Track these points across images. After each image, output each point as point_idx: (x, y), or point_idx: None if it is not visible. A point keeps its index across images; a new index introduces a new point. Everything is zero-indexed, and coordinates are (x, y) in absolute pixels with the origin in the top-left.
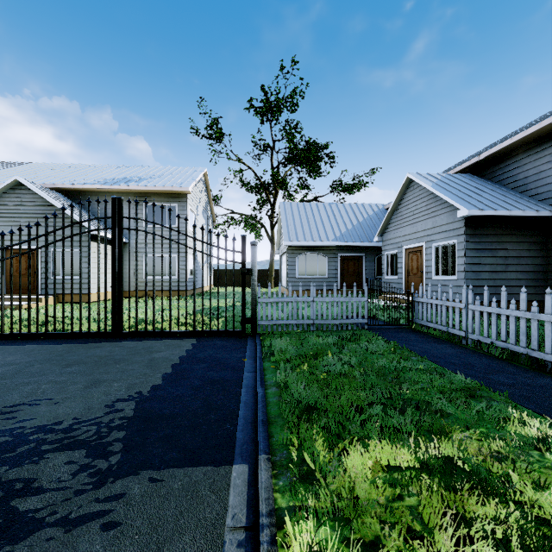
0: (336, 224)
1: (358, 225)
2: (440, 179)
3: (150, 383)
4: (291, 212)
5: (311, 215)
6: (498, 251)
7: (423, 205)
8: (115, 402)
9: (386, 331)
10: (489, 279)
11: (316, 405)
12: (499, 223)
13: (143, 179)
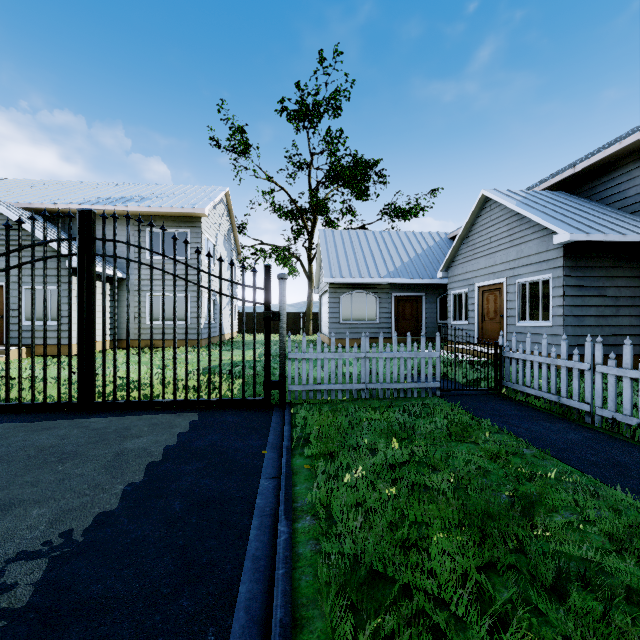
0: (389, 257)
1: (416, 258)
2: (525, 197)
3: (96, 508)
4: (333, 242)
5: (358, 245)
6: (606, 289)
7: (503, 230)
8: (9, 561)
9: (468, 400)
10: (595, 326)
11: (385, 569)
12: (608, 252)
13: (147, 199)
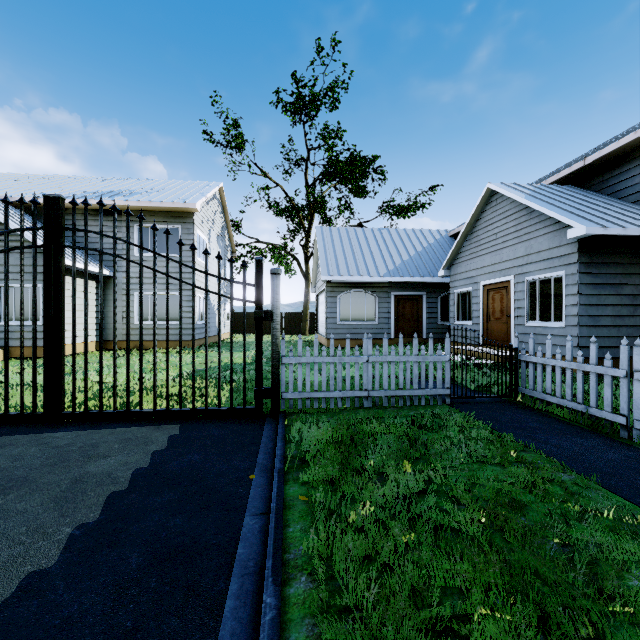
0: (389, 254)
1: (416, 256)
2: (534, 190)
3: (28, 564)
4: (330, 239)
5: (357, 242)
6: (623, 287)
7: (510, 225)
8: None
9: (481, 408)
10: (611, 327)
11: None
12: (625, 248)
13: (136, 193)
